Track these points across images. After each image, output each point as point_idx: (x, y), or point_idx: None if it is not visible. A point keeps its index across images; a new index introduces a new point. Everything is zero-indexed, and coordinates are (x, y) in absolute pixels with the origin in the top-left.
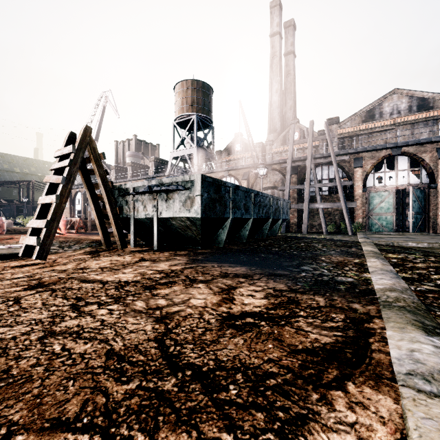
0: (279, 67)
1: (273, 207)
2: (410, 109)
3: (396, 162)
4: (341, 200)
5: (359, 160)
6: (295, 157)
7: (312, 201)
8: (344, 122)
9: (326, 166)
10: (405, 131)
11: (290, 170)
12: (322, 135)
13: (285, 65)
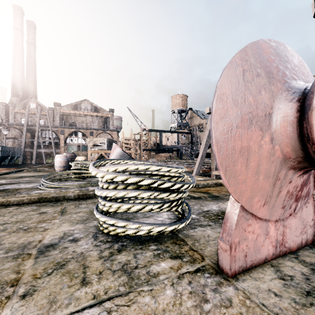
0: (21, 53)
1: (12, 152)
2: (91, 110)
3: (78, 134)
4: (53, 148)
5: (63, 131)
6: (29, 124)
7: (40, 148)
8: (63, 107)
9: (48, 131)
10: (90, 119)
11: (26, 131)
12: (51, 110)
13: (28, 50)
